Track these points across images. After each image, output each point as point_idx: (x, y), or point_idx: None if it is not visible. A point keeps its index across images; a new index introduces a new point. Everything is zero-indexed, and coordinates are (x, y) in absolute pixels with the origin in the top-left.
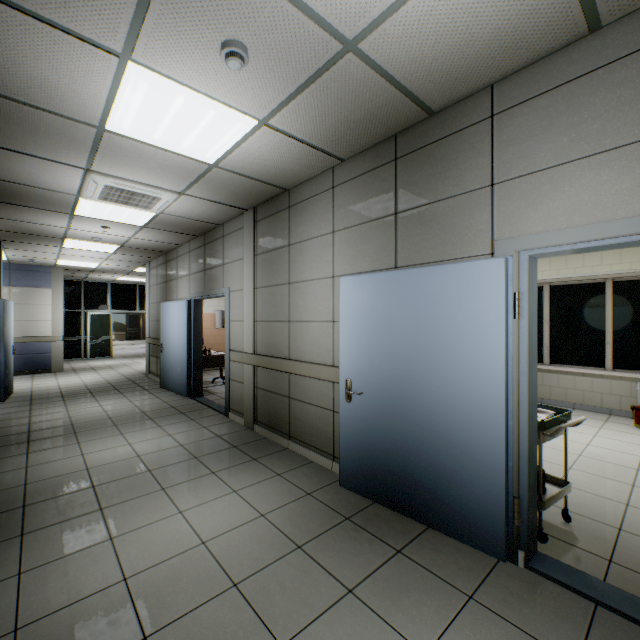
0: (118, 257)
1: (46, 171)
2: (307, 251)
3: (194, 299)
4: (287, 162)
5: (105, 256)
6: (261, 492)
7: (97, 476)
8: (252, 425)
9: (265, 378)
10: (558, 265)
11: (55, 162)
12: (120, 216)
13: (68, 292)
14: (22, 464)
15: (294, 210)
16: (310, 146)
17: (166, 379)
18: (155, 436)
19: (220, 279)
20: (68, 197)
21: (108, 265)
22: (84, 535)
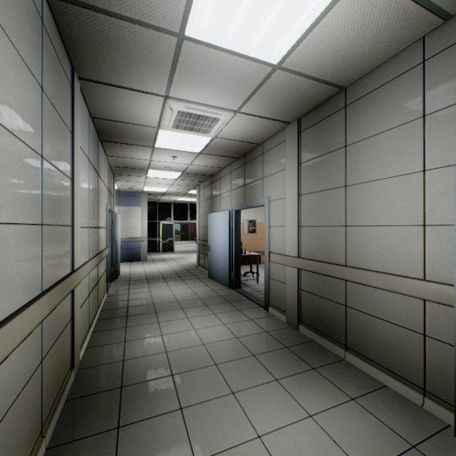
0: (179, 182)
1: (137, 105)
2: (374, 147)
3: (234, 210)
4: (364, 41)
5: (171, 182)
6: (344, 426)
7: (174, 362)
8: (295, 324)
9: (311, 282)
10: None
11: (143, 93)
12: (185, 145)
13: (149, 209)
14: (122, 338)
15: (353, 107)
16: (412, 0)
17: (212, 271)
18: (212, 324)
19: (259, 191)
20: (151, 130)
21: (172, 189)
22: (169, 446)
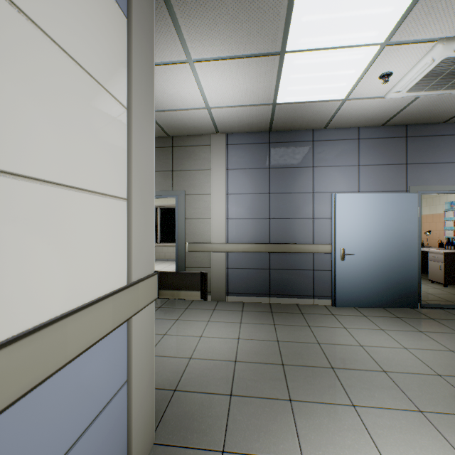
0: None
1: None
2: None
3: None
4: None
5: None
6: None
7: None
8: None
9: None
10: (162, 199)
11: None
12: None
13: None
14: None
15: None
16: None
17: None
18: None
19: None
20: None
21: None
22: None
